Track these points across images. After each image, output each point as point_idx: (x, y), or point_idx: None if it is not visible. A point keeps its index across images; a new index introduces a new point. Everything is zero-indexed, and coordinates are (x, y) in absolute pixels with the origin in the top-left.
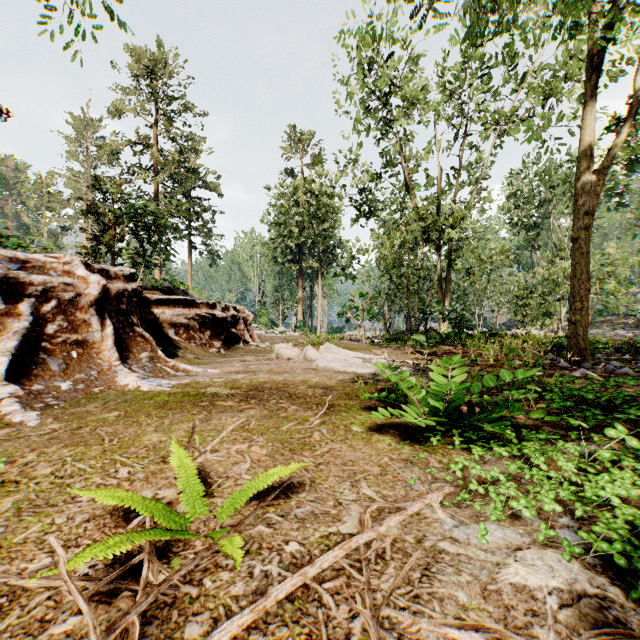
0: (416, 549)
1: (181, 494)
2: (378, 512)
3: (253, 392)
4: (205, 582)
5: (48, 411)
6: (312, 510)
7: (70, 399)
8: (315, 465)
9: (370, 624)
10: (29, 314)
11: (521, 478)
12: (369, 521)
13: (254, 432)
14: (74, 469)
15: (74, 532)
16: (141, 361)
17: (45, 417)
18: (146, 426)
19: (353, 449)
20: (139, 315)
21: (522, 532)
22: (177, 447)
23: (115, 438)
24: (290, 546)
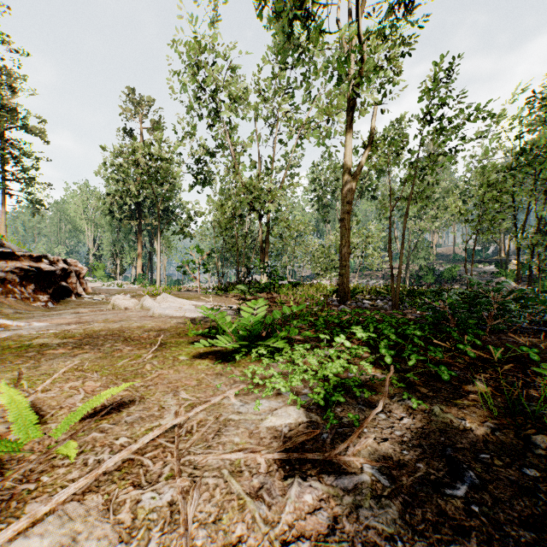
0: (214, 423)
1: (13, 425)
2: (191, 408)
3: (87, 339)
4: (43, 479)
5: None
6: (140, 416)
7: None
8: (145, 387)
9: (175, 464)
10: None
11: (289, 373)
12: (182, 411)
13: (88, 371)
14: None
15: None
16: None
17: None
18: None
19: (178, 372)
20: None
21: (280, 401)
22: (6, 387)
23: None
24: (120, 440)
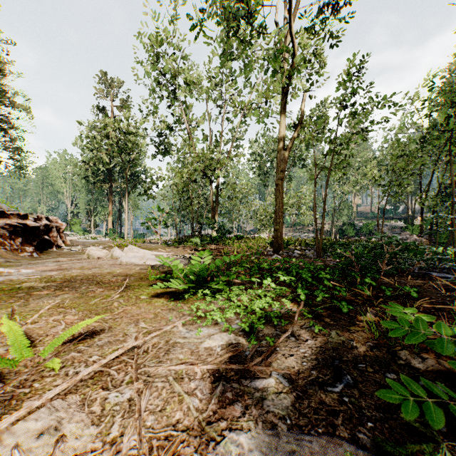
0: (165, 345)
1: (10, 347)
2: (148, 334)
3: (67, 283)
4: (35, 385)
5: None
6: (108, 340)
7: None
8: (113, 319)
9: (133, 373)
10: None
11: (226, 308)
12: (141, 336)
13: (68, 308)
14: None
15: None
16: None
17: None
18: None
19: (139, 308)
20: None
21: (217, 329)
22: (4, 319)
23: None
24: (93, 358)
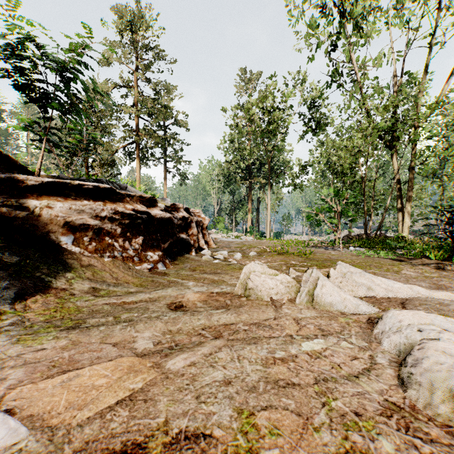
0: None
1: None
2: None
3: None
4: None
5: None
6: None
7: None
8: None
9: None
10: None
11: None
12: None
13: None
14: None
15: None
16: None
17: None
18: None
19: None
20: None
21: None
22: None
23: None
24: None
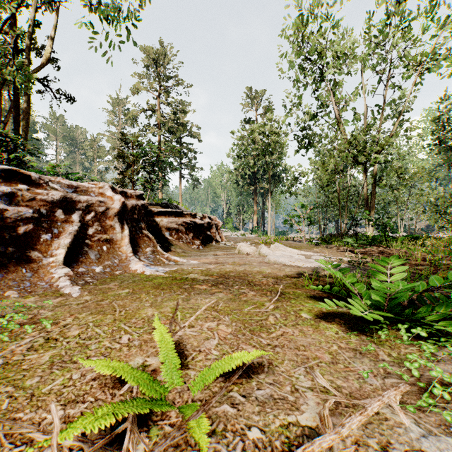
0: None
1: (162, 365)
2: (335, 404)
3: (221, 279)
4: None
5: (86, 286)
6: (271, 394)
7: (100, 278)
8: (271, 347)
9: None
10: (78, 221)
11: None
12: (329, 419)
13: (221, 312)
14: (93, 333)
15: (83, 388)
16: (146, 253)
17: (83, 291)
18: (145, 302)
19: (304, 334)
20: (146, 222)
21: None
22: (161, 324)
23: (123, 310)
24: (252, 432)
